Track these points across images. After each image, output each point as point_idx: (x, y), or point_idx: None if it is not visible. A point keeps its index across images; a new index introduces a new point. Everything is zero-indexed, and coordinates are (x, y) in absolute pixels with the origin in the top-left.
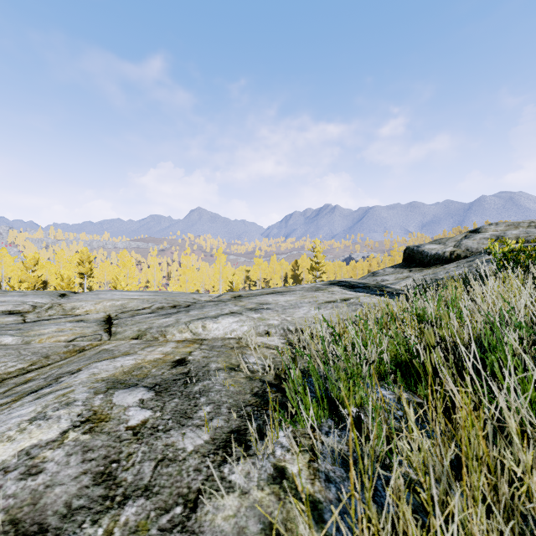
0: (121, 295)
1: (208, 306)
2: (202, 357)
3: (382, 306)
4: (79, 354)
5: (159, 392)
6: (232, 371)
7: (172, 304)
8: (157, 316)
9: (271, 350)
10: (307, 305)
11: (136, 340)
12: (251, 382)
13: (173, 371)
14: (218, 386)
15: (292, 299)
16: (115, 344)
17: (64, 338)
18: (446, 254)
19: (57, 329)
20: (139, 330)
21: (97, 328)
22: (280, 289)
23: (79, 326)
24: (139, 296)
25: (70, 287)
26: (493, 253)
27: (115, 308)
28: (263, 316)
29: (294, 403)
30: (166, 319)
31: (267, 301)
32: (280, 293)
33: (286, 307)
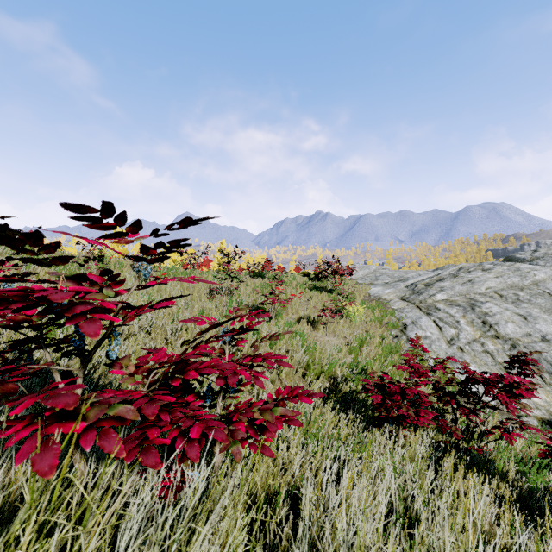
0: None
1: None
2: None
3: None
4: None
5: None
6: None
7: None
8: None
9: None
10: None
11: None
12: None
13: None
14: None
15: None
16: None
17: None
18: (528, 258)
19: None
20: None
21: None
22: None
23: None
24: None
25: None
26: None
27: None
28: None
29: None
30: None
31: None
32: None
33: None
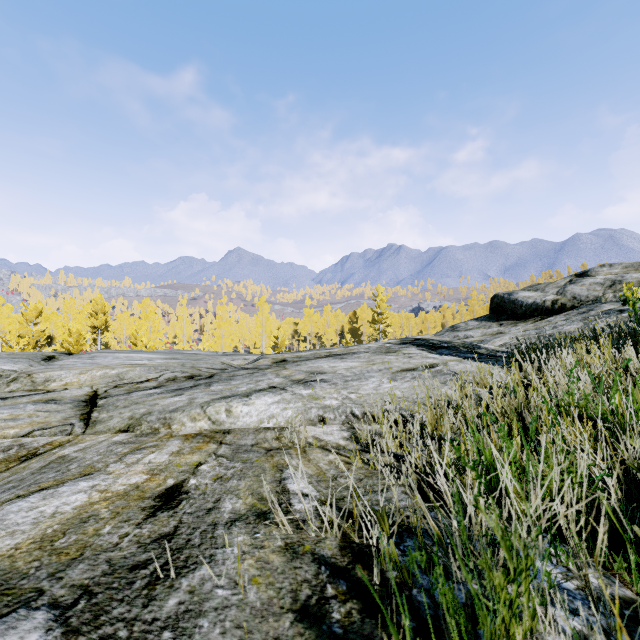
0: (126, 358)
1: (238, 376)
2: (213, 478)
3: (483, 377)
4: (18, 466)
5: (74, 632)
6: (260, 524)
7: (188, 373)
8: (163, 392)
9: (330, 455)
10: (377, 374)
11: (124, 433)
12: (295, 564)
13: (145, 530)
14: (222, 589)
15: (356, 365)
16: (87, 444)
17: (14, 432)
18: (547, 303)
19: (9, 416)
20: (131, 417)
21: (71, 413)
22: (338, 350)
23: (44, 409)
24: (148, 361)
25: (80, 344)
26: (632, 302)
27: (108, 380)
28: (316, 392)
29: (389, 638)
30: (175, 398)
31: (321, 368)
32: (339, 356)
33: (347, 378)
